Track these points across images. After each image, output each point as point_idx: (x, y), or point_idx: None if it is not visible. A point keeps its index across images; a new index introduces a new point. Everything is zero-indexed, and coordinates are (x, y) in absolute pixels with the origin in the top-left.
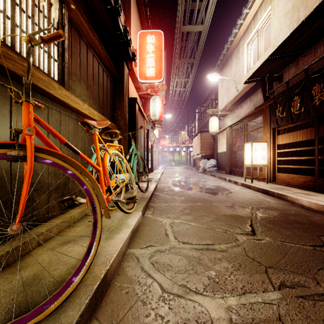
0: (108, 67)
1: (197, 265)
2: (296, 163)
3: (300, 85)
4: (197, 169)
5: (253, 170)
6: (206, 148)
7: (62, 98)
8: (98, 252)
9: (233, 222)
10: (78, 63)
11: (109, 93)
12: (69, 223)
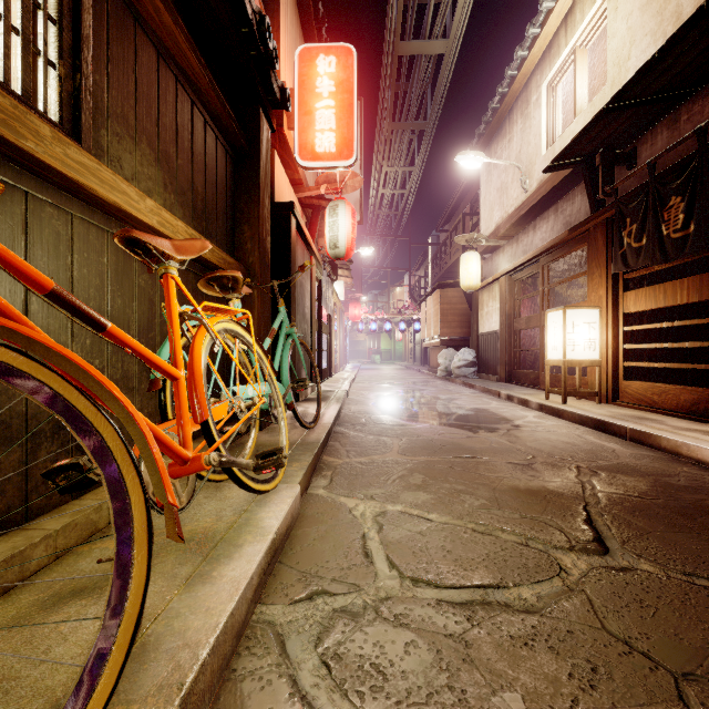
0: (217, 115)
1: (462, 667)
2: (667, 357)
3: (685, 170)
4: (432, 370)
5: (560, 373)
6: (452, 322)
7: (68, 171)
8: (153, 640)
9: (541, 511)
10: (131, 89)
11: (223, 183)
12: (92, 526)
